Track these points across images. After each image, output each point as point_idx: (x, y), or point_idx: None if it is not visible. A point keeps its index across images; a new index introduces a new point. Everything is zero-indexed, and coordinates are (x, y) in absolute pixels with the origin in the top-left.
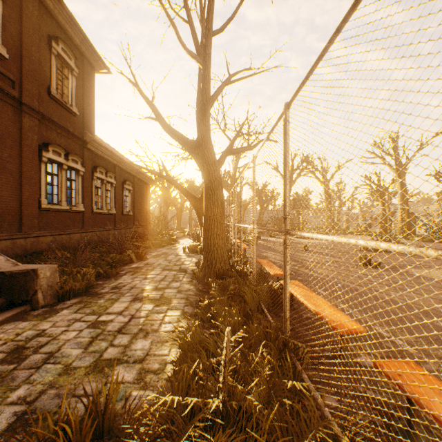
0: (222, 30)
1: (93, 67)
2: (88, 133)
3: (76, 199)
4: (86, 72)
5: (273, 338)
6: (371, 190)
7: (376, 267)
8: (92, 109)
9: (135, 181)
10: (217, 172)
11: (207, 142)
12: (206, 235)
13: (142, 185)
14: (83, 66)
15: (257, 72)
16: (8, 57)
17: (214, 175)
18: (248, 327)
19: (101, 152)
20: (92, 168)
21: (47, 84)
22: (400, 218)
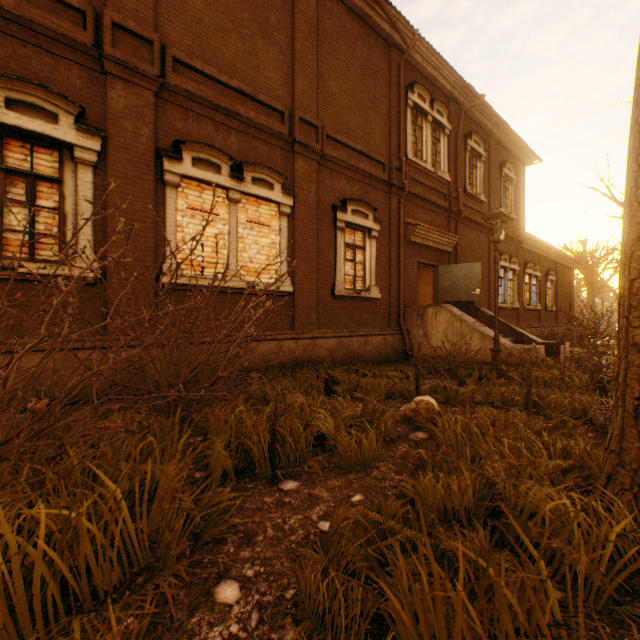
0: None
1: (524, 165)
2: (521, 233)
3: (512, 298)
4: (519, 174)
5: None
6: None
7: None
8: (522, 207)
9: (556, 269)
10: None
11: None
12: None
13: (563, 272)
14: (516, 170)
15: None
16: (485, 201)
17: None
18: None
19: (530, 248)
20: (523, 265)
21: (498, 205)
22: None
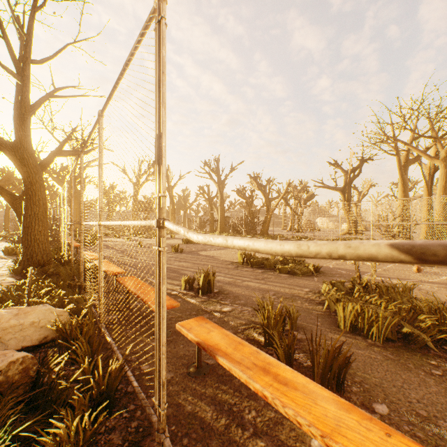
0: (42, 62)
1: None
2: None
3: None
4: None
5: (73, 287)
6: (207, 198)
7: (181, 252)
8: None
9: None
10: (39, 175)
11: (27, 147)
12: (26, 232)
13: None
14: None
15: (84, 95)
16: None
17: (36, 178)
18: (56, 285)
19: None
20: None
21: None
22: (220, 220)
